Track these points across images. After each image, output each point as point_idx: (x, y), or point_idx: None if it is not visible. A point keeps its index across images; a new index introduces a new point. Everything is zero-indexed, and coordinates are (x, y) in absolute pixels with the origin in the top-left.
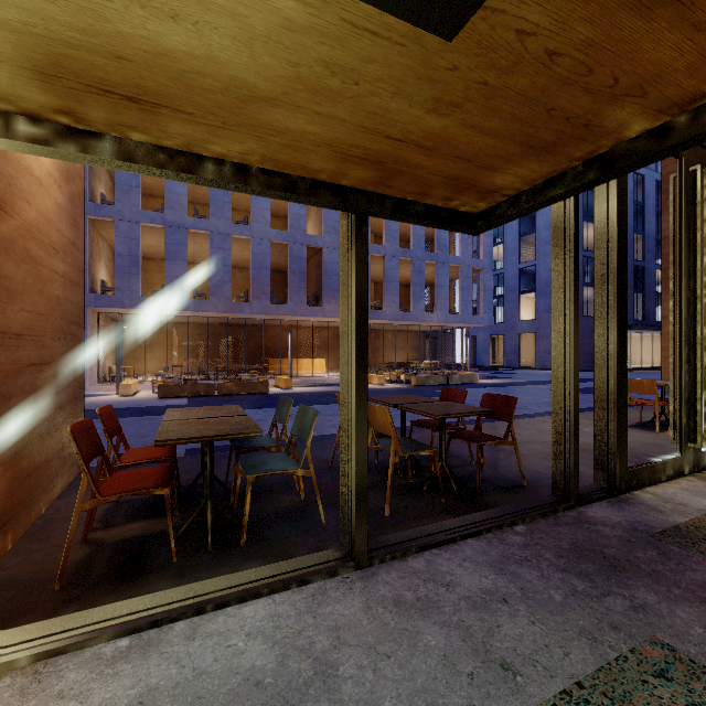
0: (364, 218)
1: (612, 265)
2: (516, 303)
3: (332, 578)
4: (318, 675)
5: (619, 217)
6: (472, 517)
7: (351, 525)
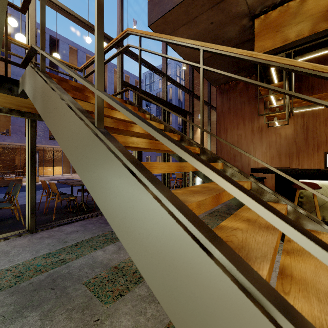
0: (34, 121)
1: None
2: None
3: (20, 237)
4: (2, 254)
5: None
6: (83, 215)
7: (29, 219)
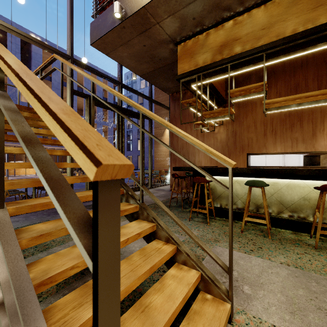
0: None
1: None
2: (137, 143)
3: None
4: None
5: None
6: None
7: None
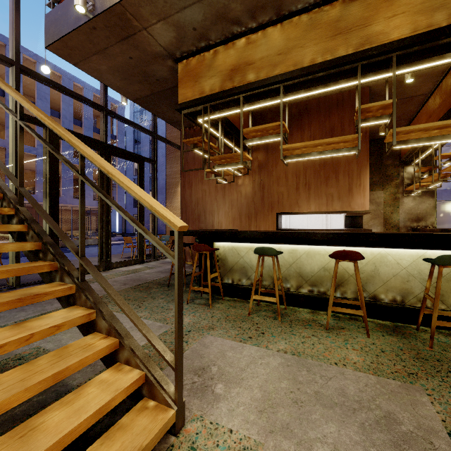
0: None
1: (47, 190)
2: None
3: None
4: None
5: (53, 172)
6: None
7: None
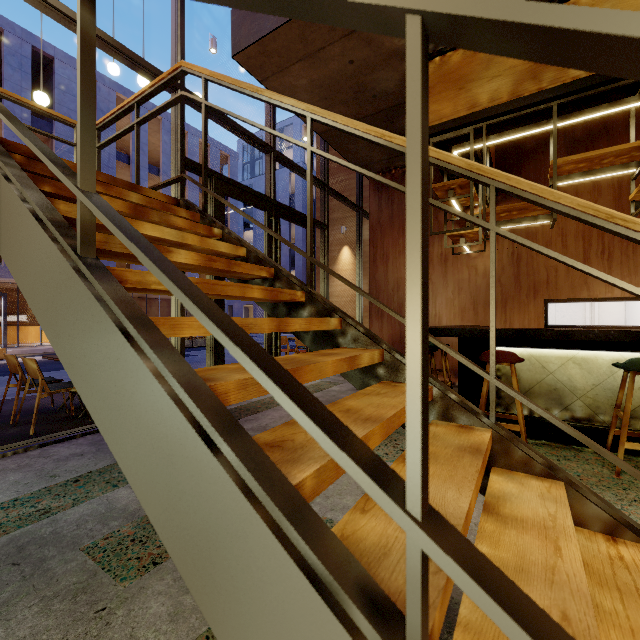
0: None
1: None
2: None
3: None
4: None
5: None
6: None
7: None
